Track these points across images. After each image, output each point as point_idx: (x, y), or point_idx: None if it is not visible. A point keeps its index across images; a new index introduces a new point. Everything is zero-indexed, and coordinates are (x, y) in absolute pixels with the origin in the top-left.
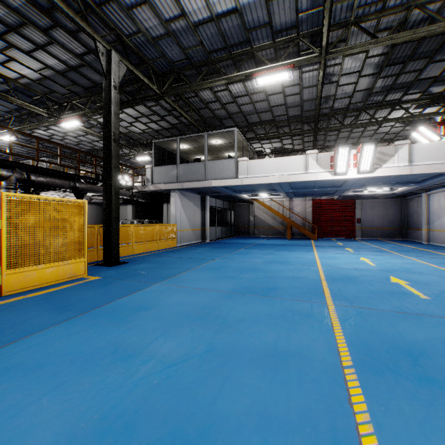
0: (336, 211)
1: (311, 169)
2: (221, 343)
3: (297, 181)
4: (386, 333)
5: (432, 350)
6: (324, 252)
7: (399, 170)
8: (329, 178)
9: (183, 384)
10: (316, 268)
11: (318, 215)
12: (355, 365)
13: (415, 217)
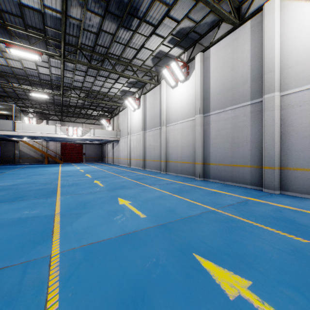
0: (74, 149)
1: (58, 132)
2: (33, 179)
3: (51, 136)
4: (69, 175)
5: (75, 175)
6: (64, 167)
7: (91, 137)
8: (66, 137)
9: (29, 181)
10: (58, 170)
11: (64, 151)
12: (61, 177)
13: (105, 153)
